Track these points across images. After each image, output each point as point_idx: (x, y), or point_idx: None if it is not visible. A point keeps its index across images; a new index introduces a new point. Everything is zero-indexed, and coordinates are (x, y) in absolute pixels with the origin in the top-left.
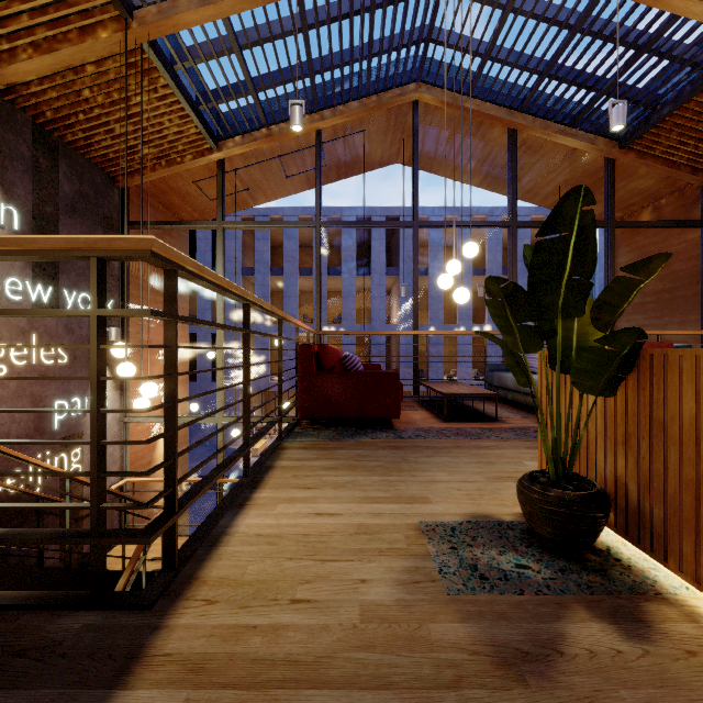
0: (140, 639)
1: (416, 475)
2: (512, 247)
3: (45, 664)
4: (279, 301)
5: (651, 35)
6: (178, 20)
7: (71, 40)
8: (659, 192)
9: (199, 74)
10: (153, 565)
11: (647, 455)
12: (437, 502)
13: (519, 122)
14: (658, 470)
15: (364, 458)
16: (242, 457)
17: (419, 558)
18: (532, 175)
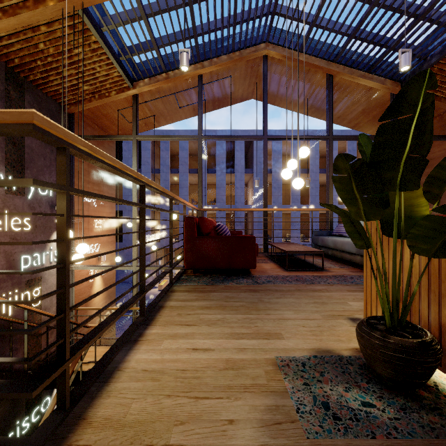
0: None
1: (270, 313)
2: (329, 153)
3: None
4: (176, 190)
5: (426, 7)
6: None
7: (29, 7)
8: None
9: (119, 34)
10: (88, 366)
11: None
12: (288, 338)
13: (334, 69)
14: None
15: (231, 299)
16: (152, 291)
17: (278, 395)
18: (341, 106)
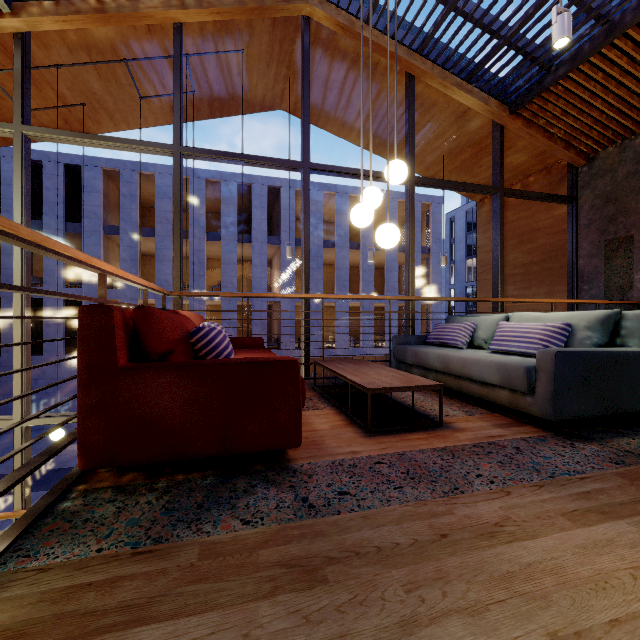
0: None
1: None
2: (410, 205)
3: None
4: (152, 266)
5: None
6: None
7: None
8: (529, 170)
9: None
10: None
11: None
12: None
13: (418, 65)
14: None
15: None
16: None
17: None
18: (419, 139)
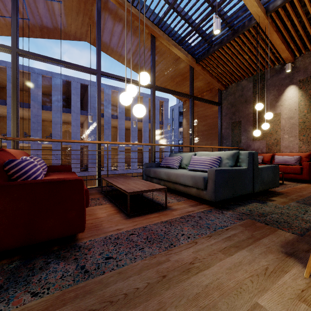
0: None
1: None
2: (153, 99)
3: None
4: (5, 123)
5: (220, 1)
6: None
7: None
8: (204, 89)
9: None
10: None
11: None
12: None
13: (157, 32)
14: None
15: None
16: None
17: None
18: (158, 68)
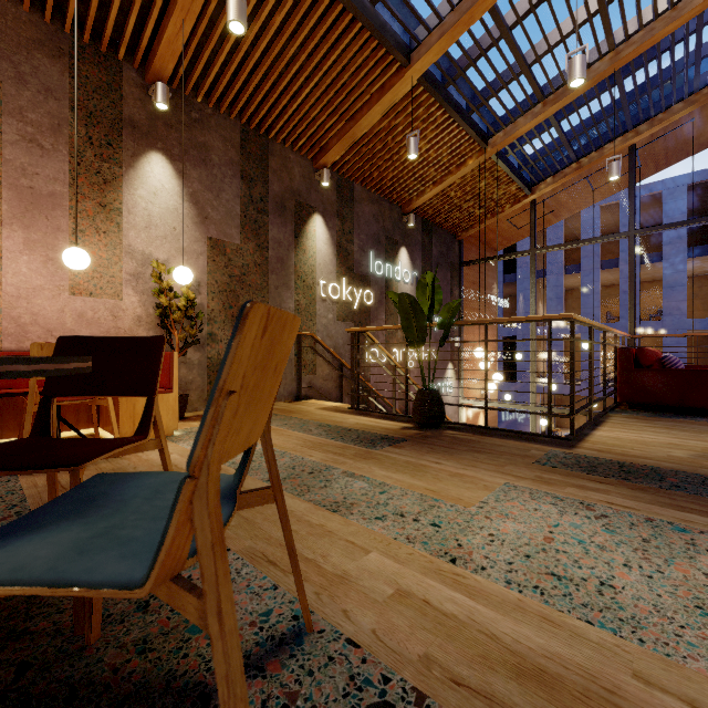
0: (572, 444)
1: None
2: None
3: (545, 442)
4: (573, 300)
5: None
6: (517, 133)
7: (452, 172)
8: None
9: (524, 152)
10: None
11: None
12: None
13: None
14: None
15: (679, 426)
16: None
17: (707, 453)
18: None
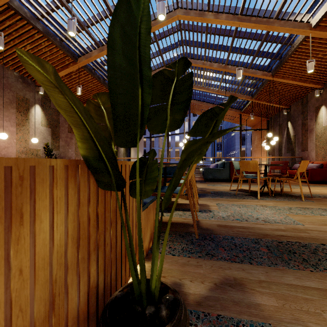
0: None
1: None
2: None
3: None
4: None
5: None
6: None
7: None
8: None
9: None
10: None
11: (109, 239)
12: None
13: None
14: (114, 243)
15: None
16: None
17: None
18: None
